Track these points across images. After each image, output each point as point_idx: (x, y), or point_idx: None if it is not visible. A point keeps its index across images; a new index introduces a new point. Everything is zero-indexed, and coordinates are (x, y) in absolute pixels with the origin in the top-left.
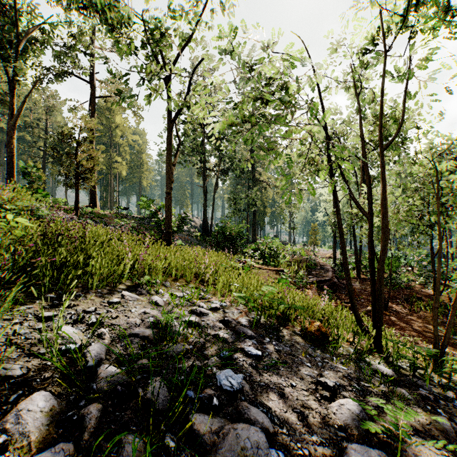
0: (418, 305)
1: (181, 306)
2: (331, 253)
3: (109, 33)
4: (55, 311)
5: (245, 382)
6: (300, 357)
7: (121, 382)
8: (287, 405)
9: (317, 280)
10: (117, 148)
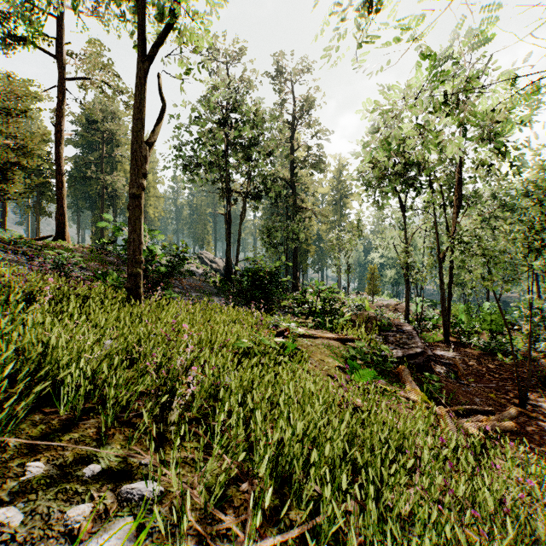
0: None
1: None
2: (395, 304)
3: None
4: None
5: None
6: None
7: None
8: None
9: (404, 354)
10: (114, 166)
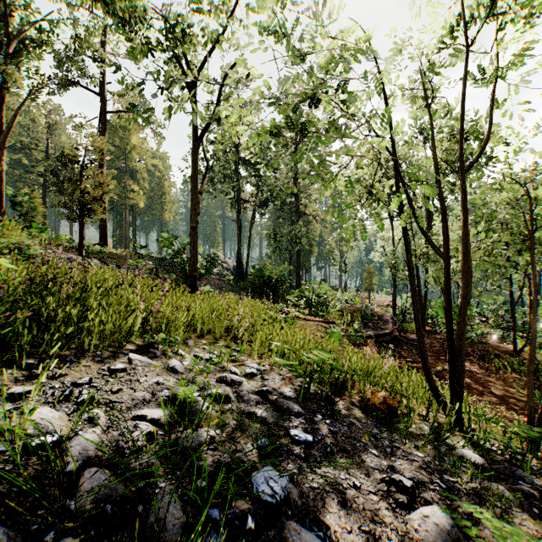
0: (496, 364)
1: (206, 372)
2: (390, 301)
3: (120, 29)
4: (32, 385)
5: (292, 485)
6: (363, 441)
7: (113, 496)
8: (351, 519)
9: (375, 333)
10: (133, 175)
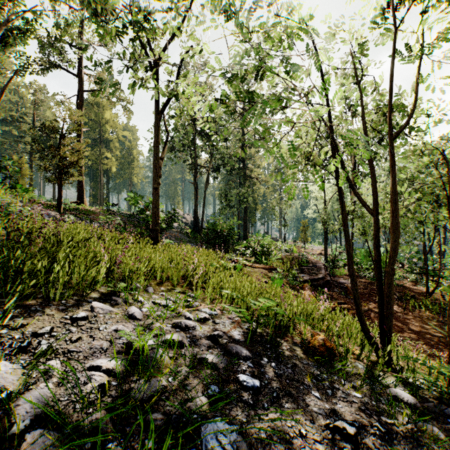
0: (412, 304)
1: (163, 318)
2: (321, 250)
3: (91, 16)
4: None
5: (240, 437)
6: (306, 383)
7: None
8: None
9: (310, 278)
10: (107, 144)
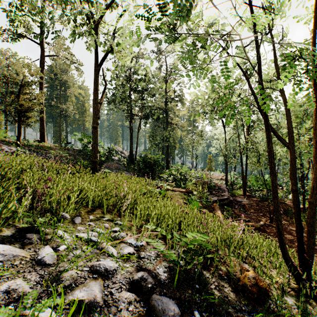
0: None
1: (81, 258)
2: (222, 176)
3: None
4: None
5: None
6: None
7: None
8: None
9: (218, 199)
10: (66, 99)
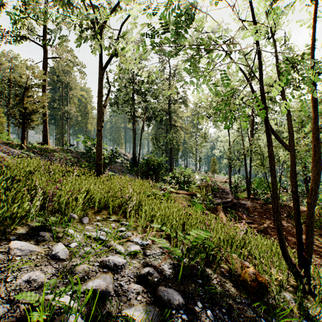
0: None
1: (91, 254)
2: (226, 179)
3: None
4: None
5: None
6: None
7: None
8: None
9: (222, 201)
10: (68, 101)
